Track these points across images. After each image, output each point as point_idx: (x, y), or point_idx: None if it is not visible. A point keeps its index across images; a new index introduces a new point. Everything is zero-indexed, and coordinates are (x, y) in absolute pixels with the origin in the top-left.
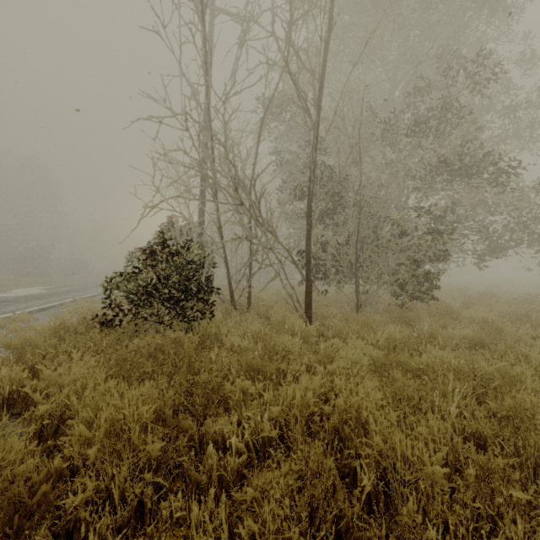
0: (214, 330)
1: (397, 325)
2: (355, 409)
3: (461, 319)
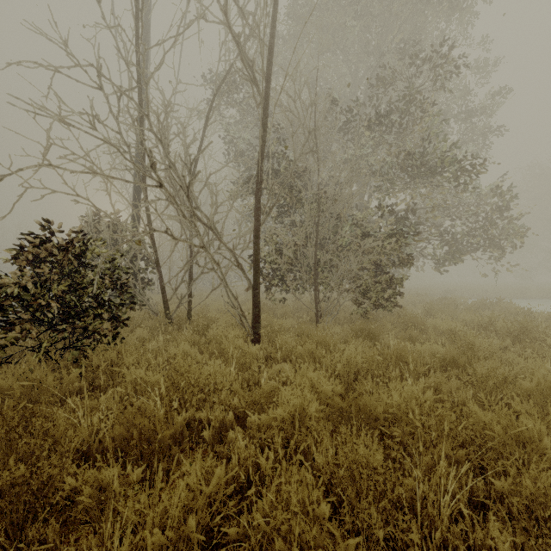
0: (115, 359)
1: (359, 339)
2: (283, 534)
3: (427, 329)
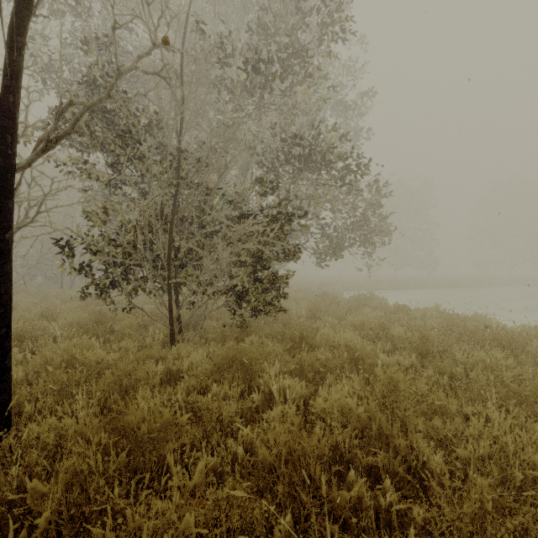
0: None
1: (225, 384)
2: None
3: (318, 345)
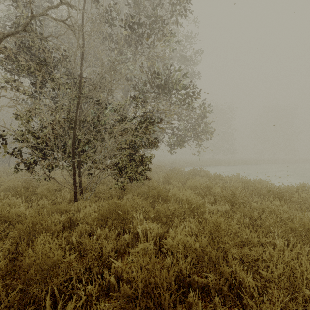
0: None
1: (106, 229)
2: None
3: (169, 200)
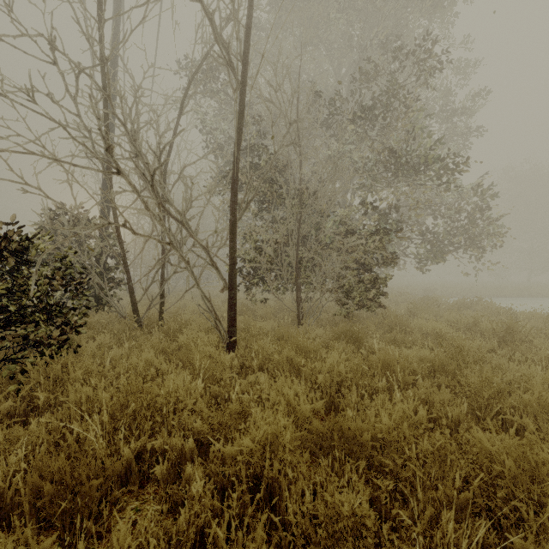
0: (59, 374)
1: (343, 343)
2: None
3: (412, 331)
